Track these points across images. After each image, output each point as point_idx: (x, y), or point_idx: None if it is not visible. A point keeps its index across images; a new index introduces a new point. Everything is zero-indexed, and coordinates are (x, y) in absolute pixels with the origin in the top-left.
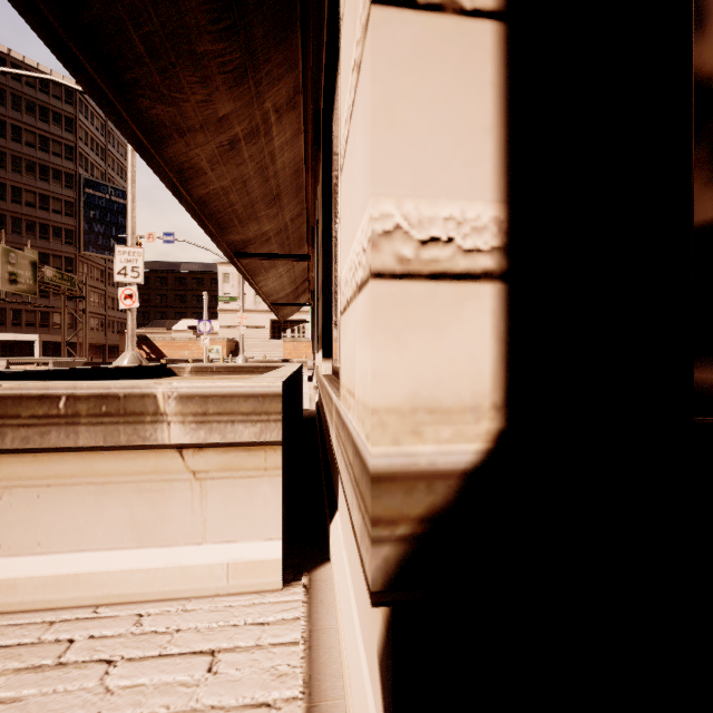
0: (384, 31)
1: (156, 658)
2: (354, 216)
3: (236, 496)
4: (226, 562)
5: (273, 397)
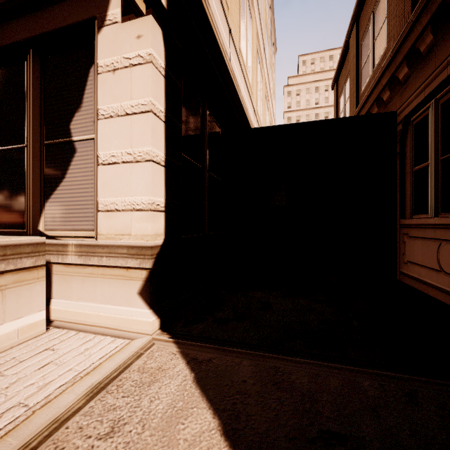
0: (153, 166)
1: (21, 362)
2: (131, 191)
3: (23, 294)
4: (17, 328)
5: (42, 244)
